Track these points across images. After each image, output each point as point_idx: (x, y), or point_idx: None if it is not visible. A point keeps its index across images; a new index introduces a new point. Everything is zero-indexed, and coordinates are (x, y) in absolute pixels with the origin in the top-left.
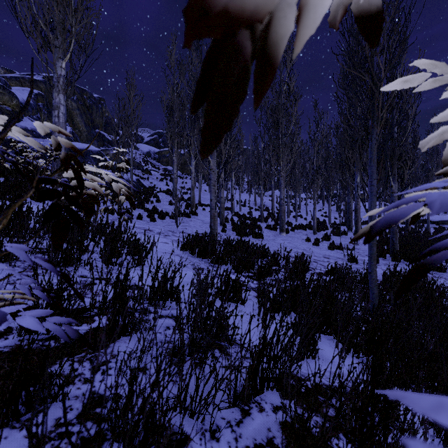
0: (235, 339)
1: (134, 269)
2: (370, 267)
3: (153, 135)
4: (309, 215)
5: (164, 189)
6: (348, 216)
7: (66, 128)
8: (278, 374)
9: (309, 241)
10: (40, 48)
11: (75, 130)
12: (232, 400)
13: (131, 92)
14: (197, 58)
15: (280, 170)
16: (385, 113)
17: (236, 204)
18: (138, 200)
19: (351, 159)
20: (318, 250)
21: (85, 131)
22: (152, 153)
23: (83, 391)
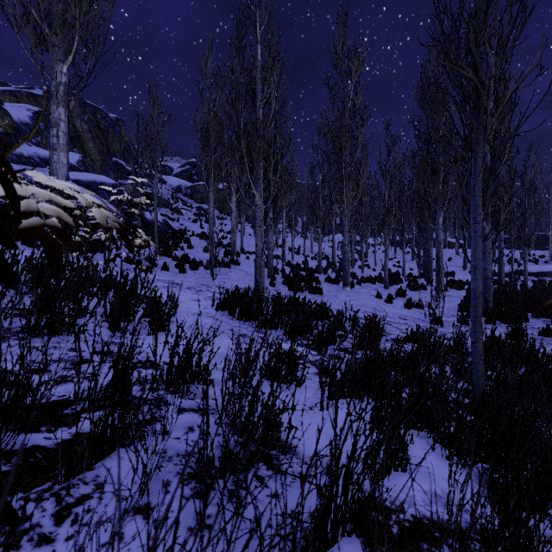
0: (290, 445)
1: (150, 337)
2: (474, 334)
3: (185, 165)
4: (378, 265)
5: (198, 232)
6: (427, 266)
7: (67, 151)
8: (359, 511)
9: (379, 298)
10: (33, 47)
11: (87, 158)
12: None
13: (155, 109)
14: (239, 62)
15: (343, 208)
16: (495, 123)
17: (287, 251)
18: (164, 246)
19: (432, 195)
20: (391, 309)
21: (99, 159)
22: (183, 188)
23: None
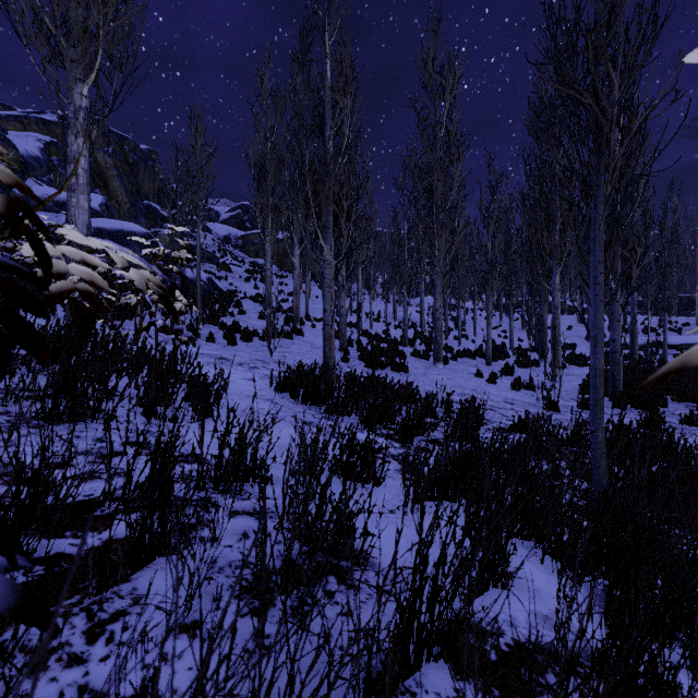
0: (366, 555)
1: (194, 425)
2: (594, 421)
3: (235, 210)
4: (479, 335)
5: (252, 294)
6: (540, 337)
7: (89, 193)
8: (448, 631)
9: (480, 377)
10: (46, 63)
11: (111, 201)
12: (362, 694)
13: (198, 139)
14: (303, 81)
15: (434, 264)
16: (619, 161)
17: (364, 317)
18: (209, 311)
19: (547, 248)
20: (495, 390)
21: (127, 202)
22: (233, 238)
23: (62, 686)
